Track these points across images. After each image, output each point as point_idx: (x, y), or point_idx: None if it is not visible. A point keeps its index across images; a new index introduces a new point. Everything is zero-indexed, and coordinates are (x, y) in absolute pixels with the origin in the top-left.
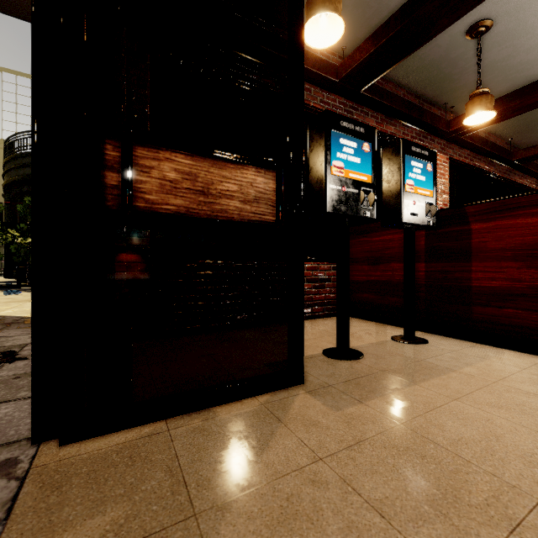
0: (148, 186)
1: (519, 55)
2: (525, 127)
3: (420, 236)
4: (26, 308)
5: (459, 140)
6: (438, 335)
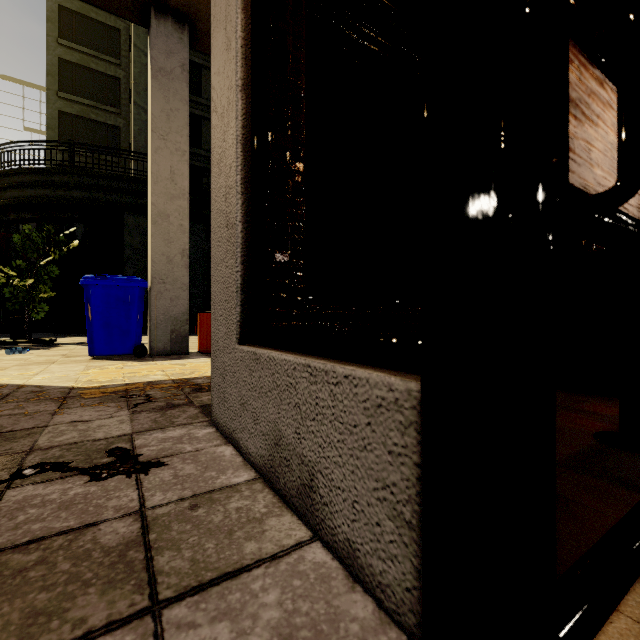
0: (595, 148)
1: None
2: None
3: None
4: (58, 373)
5: None
6: None
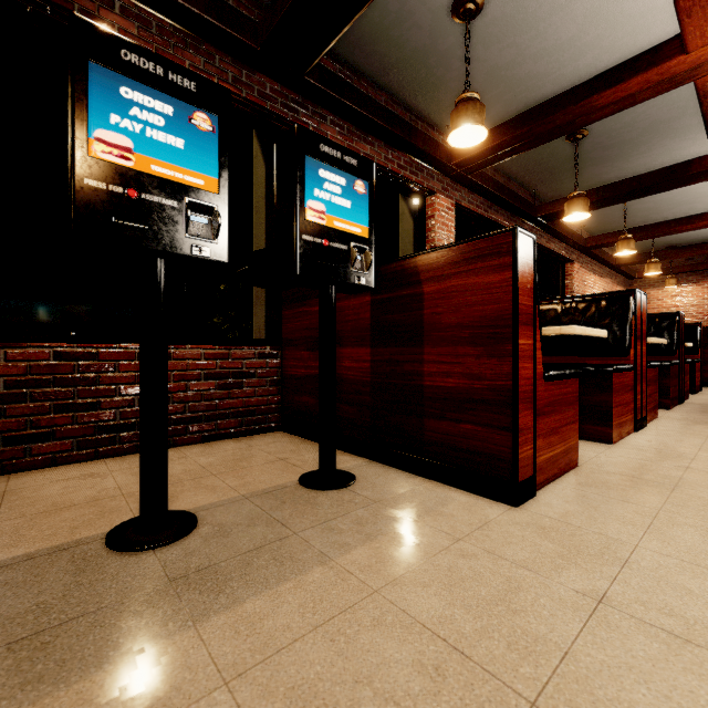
0: None
1: (526, 63)
2: (549, 175)
3: (366, 304)
4: None
5: (467, 181)
6: (385, 465)
